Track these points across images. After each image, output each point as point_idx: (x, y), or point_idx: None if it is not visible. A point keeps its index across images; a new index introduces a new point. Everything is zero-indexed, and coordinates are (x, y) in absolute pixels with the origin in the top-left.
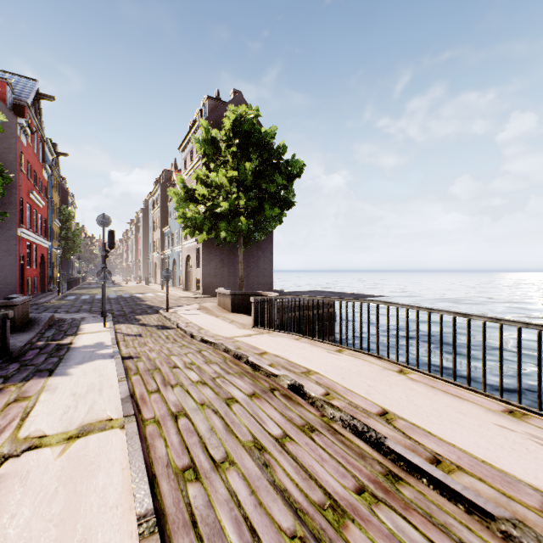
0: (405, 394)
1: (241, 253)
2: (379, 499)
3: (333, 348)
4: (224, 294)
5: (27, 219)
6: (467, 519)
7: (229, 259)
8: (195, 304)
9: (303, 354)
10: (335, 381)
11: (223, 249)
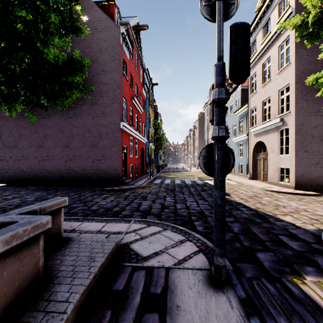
0: None
1: None
2: None
3: None
4: None
5: (130, 119)
6: None
7: None
8: None
9: None
10: None
11: None
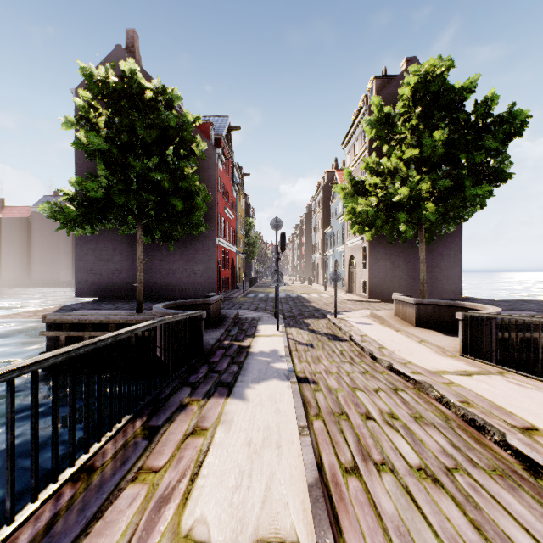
0: None
1: (422, 250)
2: None
3: None
4: (404, 302)
5: (222, 230)
6: None
7: (400, 258)
8: (363, 310)
9: None
10: None
11: (393, 247)
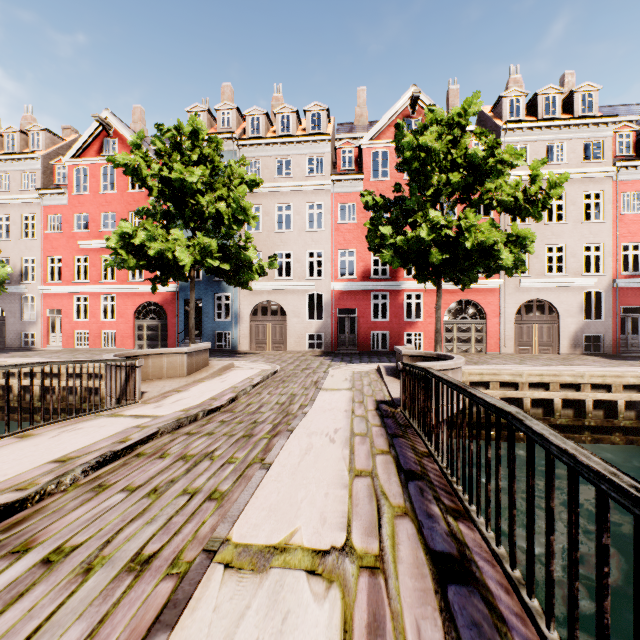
0: None
1: None
2: (164, 453)
3: None
4: None
5: None
6: (155, 441)
7: None
8: None
9: None
10: None
11: None
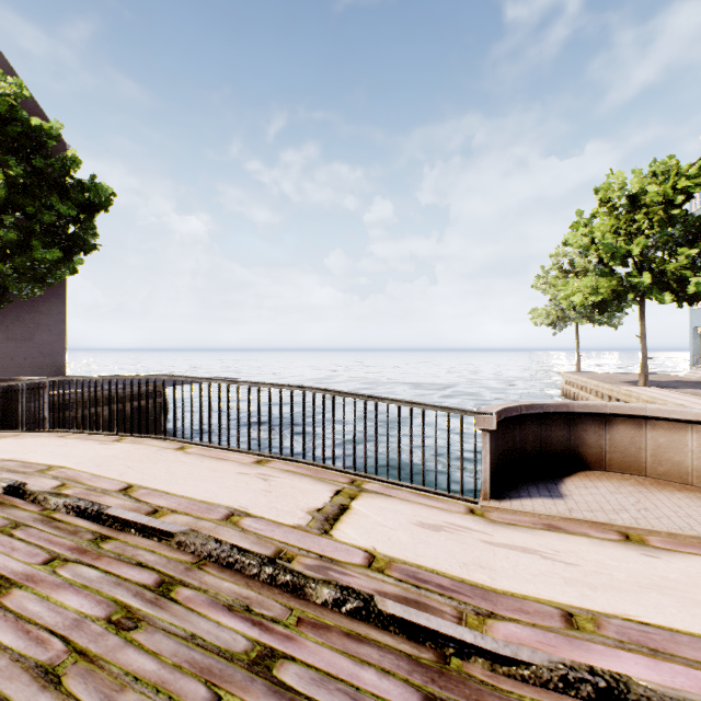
0: (168, 467)
1: None
2: (71, 560)
3: (113, 438)
4: None
5: None
6: (158, 546)
7: None
8: None
9: (58, 451)
10: (85, 471)
11: None
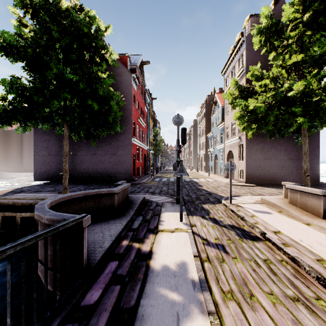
0: None
1: (305, 143)
2: None
3: None
4: (303, 192)
5: (137, 133)
6: None
7: (270, 152)
8: (250, 194)
9: None
10: None
11: (264, 144)
